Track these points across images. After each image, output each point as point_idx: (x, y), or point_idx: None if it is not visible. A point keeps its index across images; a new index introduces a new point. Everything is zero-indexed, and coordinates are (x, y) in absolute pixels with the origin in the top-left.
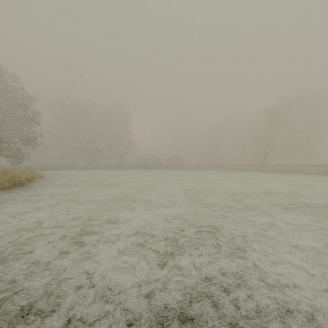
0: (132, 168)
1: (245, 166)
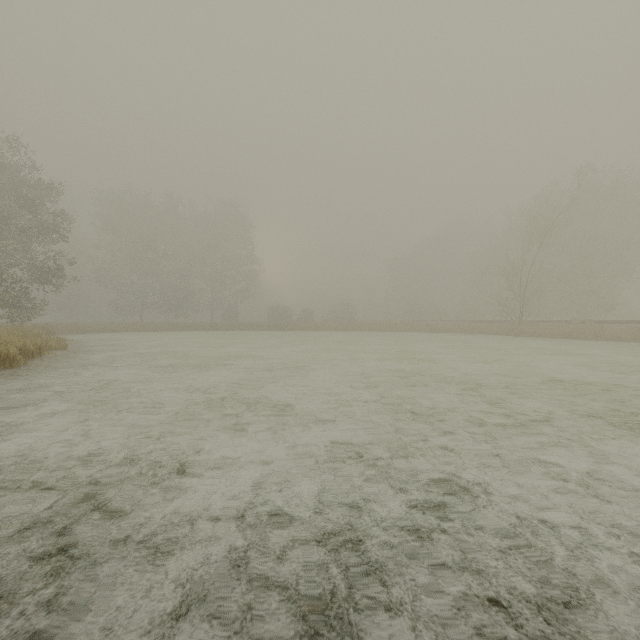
0: (257, 328)
1: (482, 325)
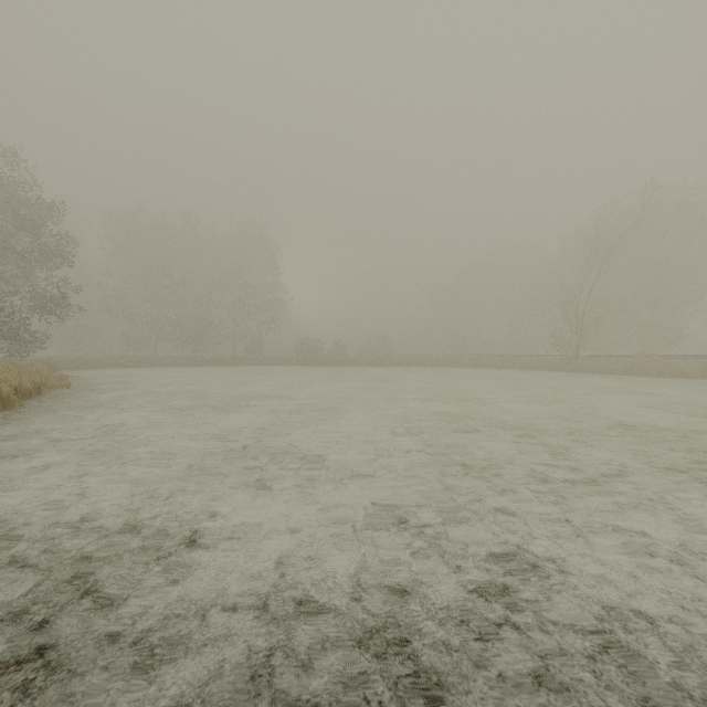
0: (284, 363)
1: (534, 359)
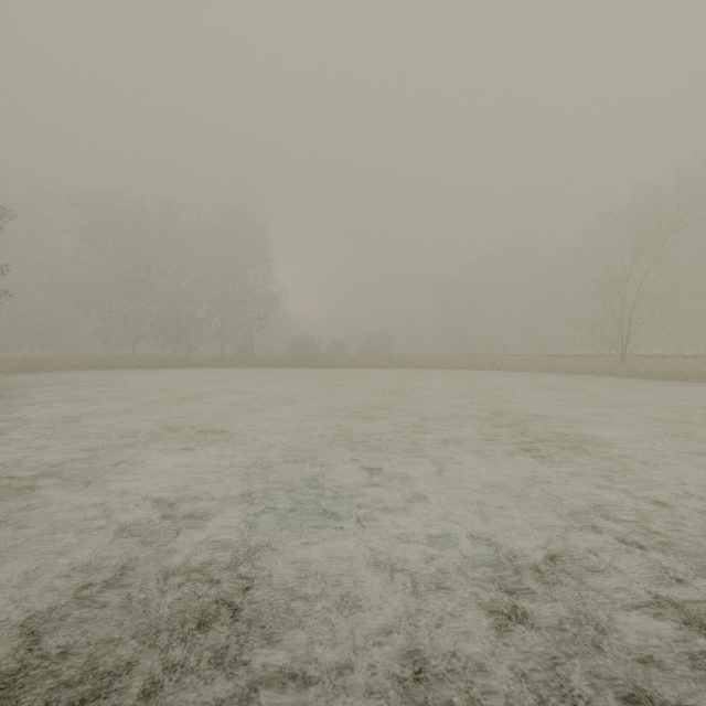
0: (273, 364)
1: (565, 360)
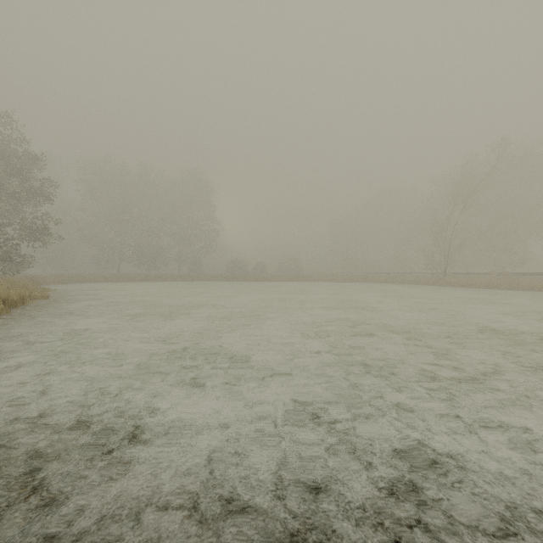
0: (218, 279)
1: (412, 276)
